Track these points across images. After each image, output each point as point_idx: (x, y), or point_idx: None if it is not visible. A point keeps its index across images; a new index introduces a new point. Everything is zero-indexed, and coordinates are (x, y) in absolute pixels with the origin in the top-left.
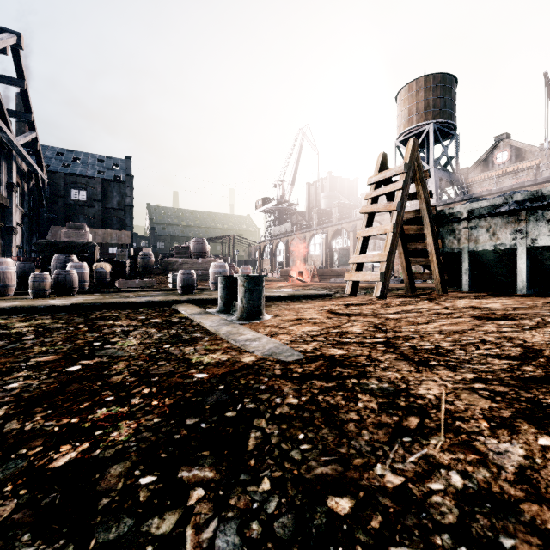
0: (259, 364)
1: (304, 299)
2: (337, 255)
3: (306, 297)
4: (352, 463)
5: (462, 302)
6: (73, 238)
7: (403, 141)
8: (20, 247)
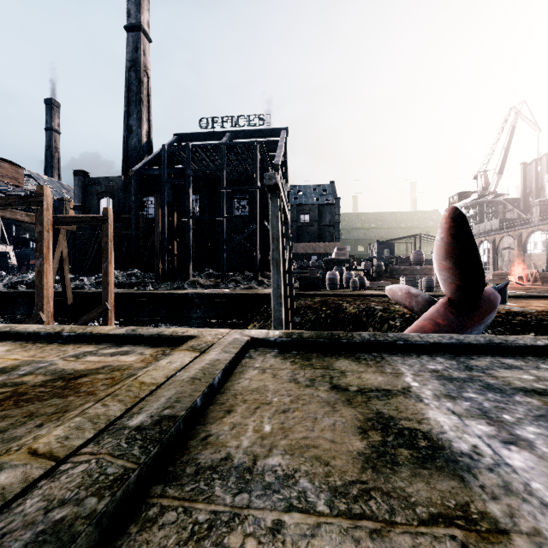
0: (521, 311)
1: (529, 298)
2: None
3: (530, 297)
4: None
5: None
6: (340, 256)
7: None
8: None
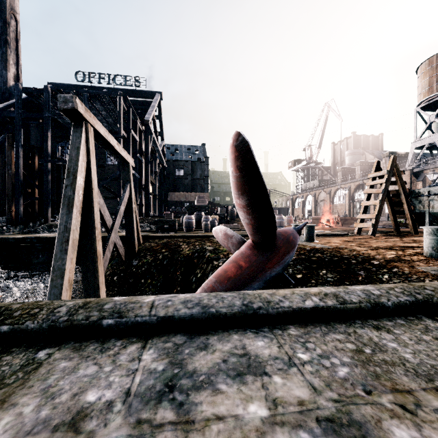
0: (321, 248)
1: (331, 236)
2: (359, 205)
3: (332, 235)
4: (341, 253)
5: (413, 238)
6: (200, 203)
7: (424, 106)
8: (157, 205)
